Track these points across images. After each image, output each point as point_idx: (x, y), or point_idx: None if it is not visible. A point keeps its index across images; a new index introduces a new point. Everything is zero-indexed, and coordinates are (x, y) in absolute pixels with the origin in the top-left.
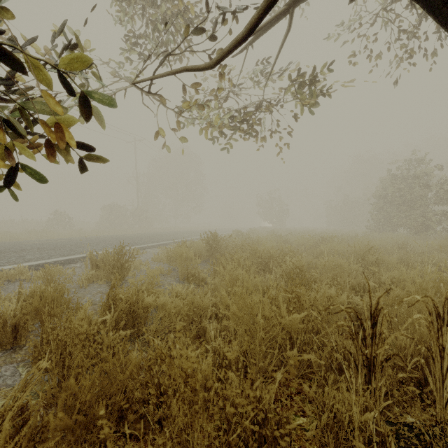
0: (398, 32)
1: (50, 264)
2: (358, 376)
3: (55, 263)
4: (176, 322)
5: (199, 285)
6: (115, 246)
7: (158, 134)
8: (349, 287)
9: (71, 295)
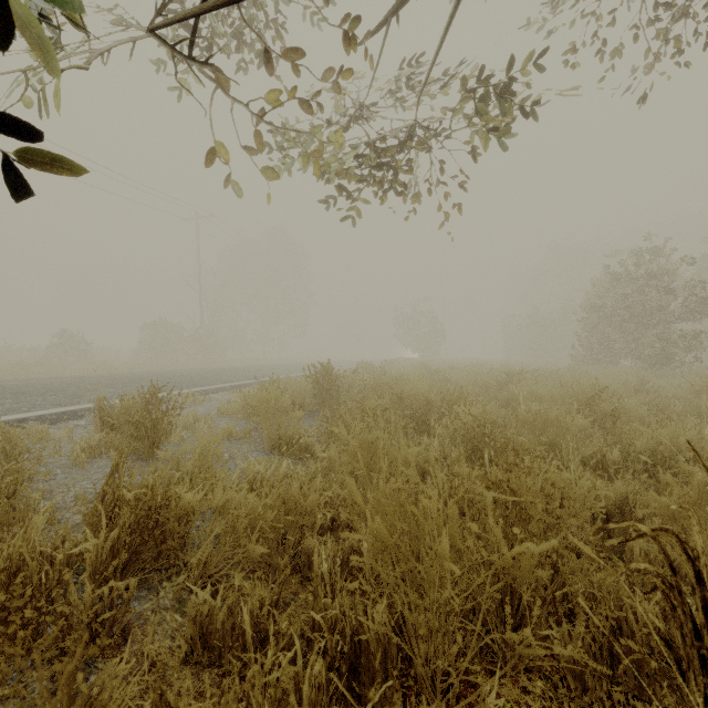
0: (654, 8)
1: (29, 421)
2: (691, 702)
3: (39, 419)
4: (248, 546)
5: (301, 458)
6: (141, 386)
7: (214, 155)
8: (578, 461)
9: (51, 481)
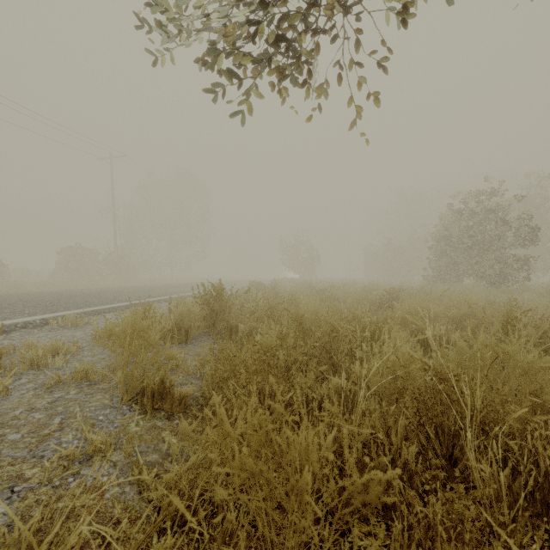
0: None
1: None
2: None
3: None
4: None
5: (172, 415)
6: None
7: None
8: None
9: None
